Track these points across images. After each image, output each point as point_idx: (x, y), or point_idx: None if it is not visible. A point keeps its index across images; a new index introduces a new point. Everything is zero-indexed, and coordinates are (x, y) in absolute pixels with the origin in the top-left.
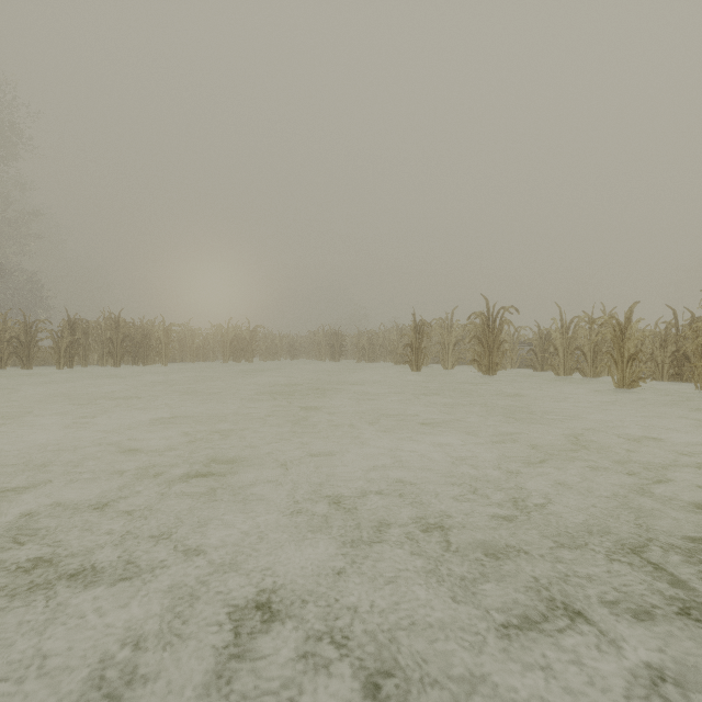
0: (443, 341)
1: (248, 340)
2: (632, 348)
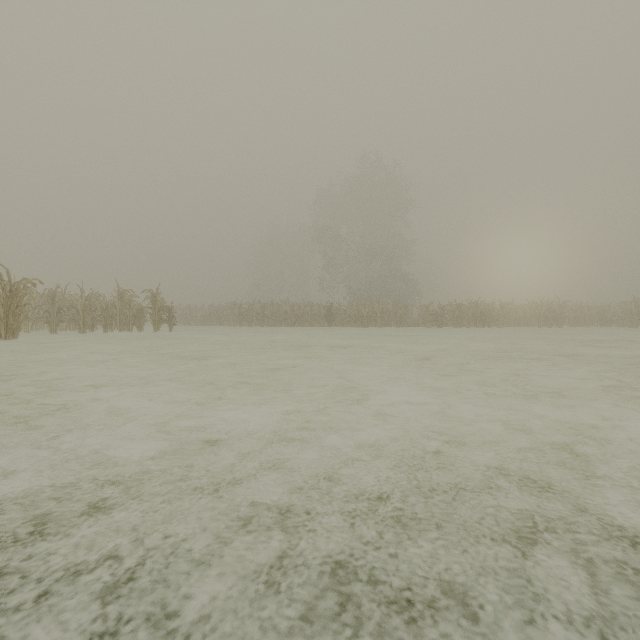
0: None
1: (557, 312)
2: None
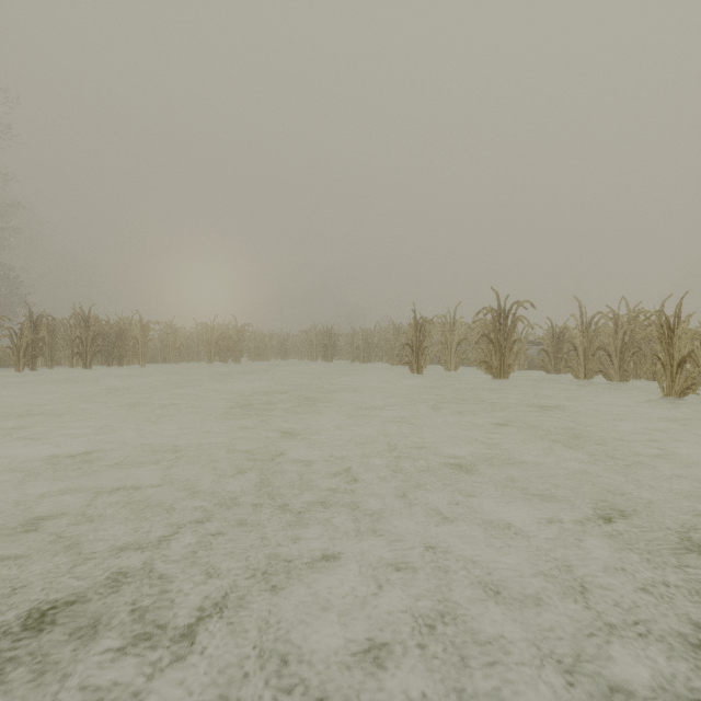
0: (446, 340)
1: (235, 339)
2: (682, 348)
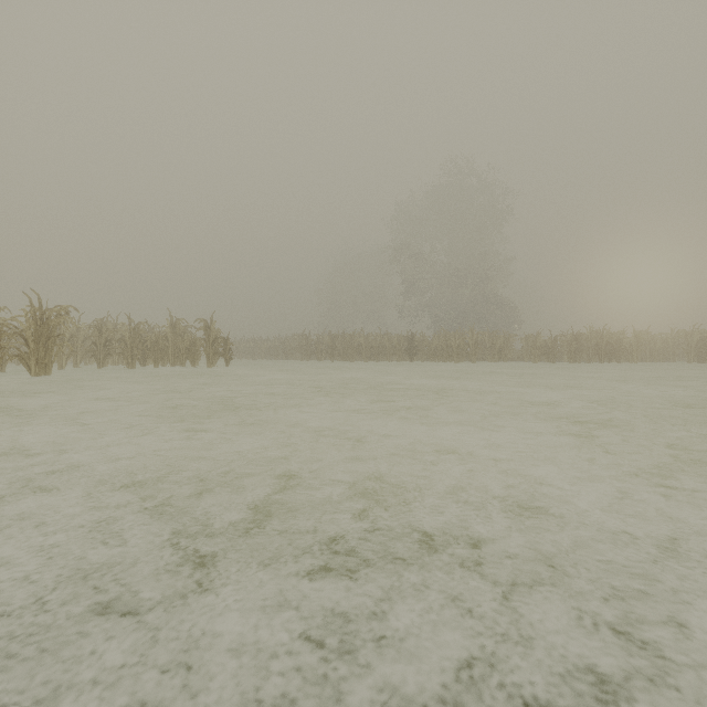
0: None
1: None
2: None
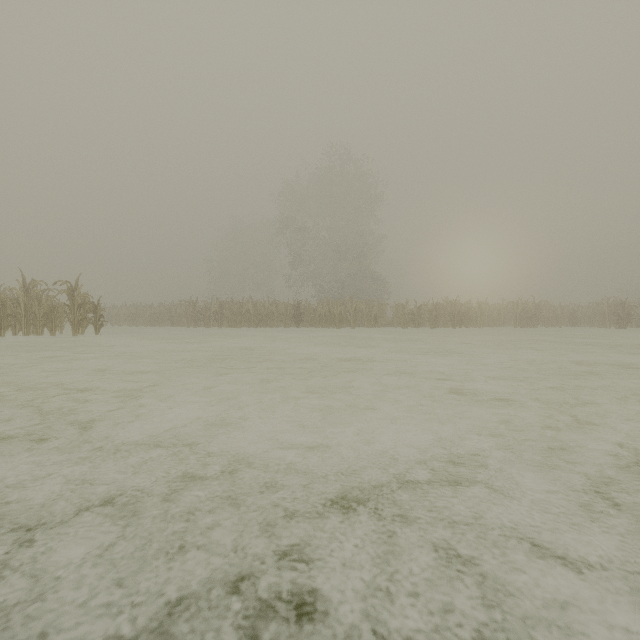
0: None
1: (533, 311)
2: None
